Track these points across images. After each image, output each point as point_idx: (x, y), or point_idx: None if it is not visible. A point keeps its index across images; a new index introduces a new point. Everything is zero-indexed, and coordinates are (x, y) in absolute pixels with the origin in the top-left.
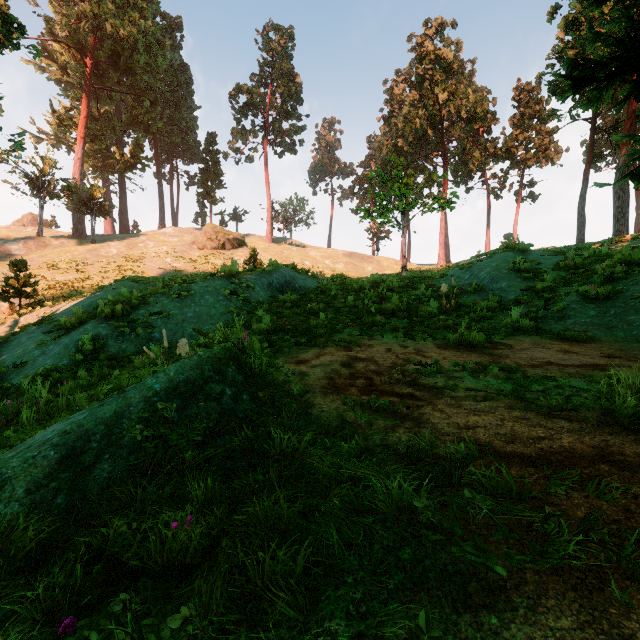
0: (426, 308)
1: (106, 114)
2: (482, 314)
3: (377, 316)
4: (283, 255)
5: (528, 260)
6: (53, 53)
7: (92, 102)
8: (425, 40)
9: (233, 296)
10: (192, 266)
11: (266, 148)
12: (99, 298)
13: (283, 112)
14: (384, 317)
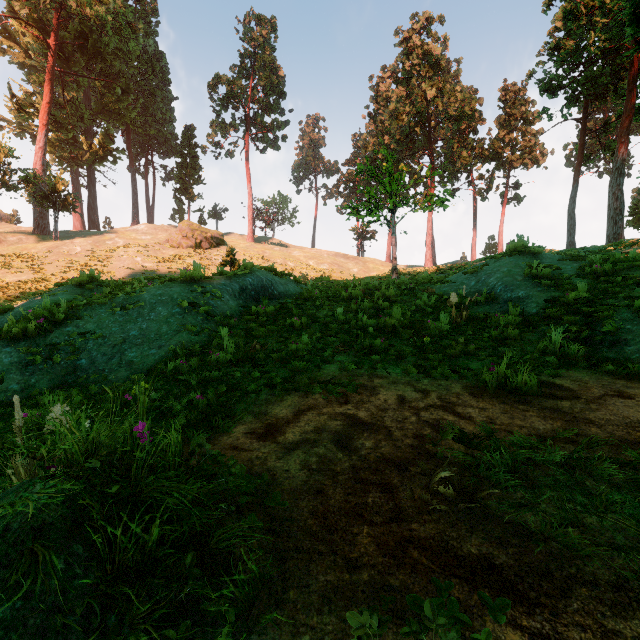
0: (435, 325)
1: (73, 101)
2: (506, 334)
3: (377, 338)
4: (265, 255)
5: (543, 265)
6: (15, 34)
7: (57, 87)
8: (412, 35)
9: (193, 308)
10: (165, 266)
11: (247, 143)
12: (26, 308)
13: (265, 106)
14: (384, 337)
